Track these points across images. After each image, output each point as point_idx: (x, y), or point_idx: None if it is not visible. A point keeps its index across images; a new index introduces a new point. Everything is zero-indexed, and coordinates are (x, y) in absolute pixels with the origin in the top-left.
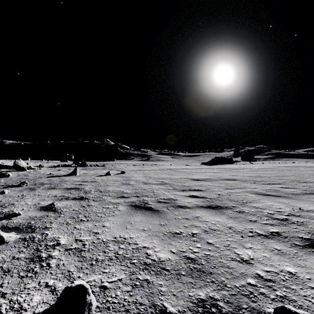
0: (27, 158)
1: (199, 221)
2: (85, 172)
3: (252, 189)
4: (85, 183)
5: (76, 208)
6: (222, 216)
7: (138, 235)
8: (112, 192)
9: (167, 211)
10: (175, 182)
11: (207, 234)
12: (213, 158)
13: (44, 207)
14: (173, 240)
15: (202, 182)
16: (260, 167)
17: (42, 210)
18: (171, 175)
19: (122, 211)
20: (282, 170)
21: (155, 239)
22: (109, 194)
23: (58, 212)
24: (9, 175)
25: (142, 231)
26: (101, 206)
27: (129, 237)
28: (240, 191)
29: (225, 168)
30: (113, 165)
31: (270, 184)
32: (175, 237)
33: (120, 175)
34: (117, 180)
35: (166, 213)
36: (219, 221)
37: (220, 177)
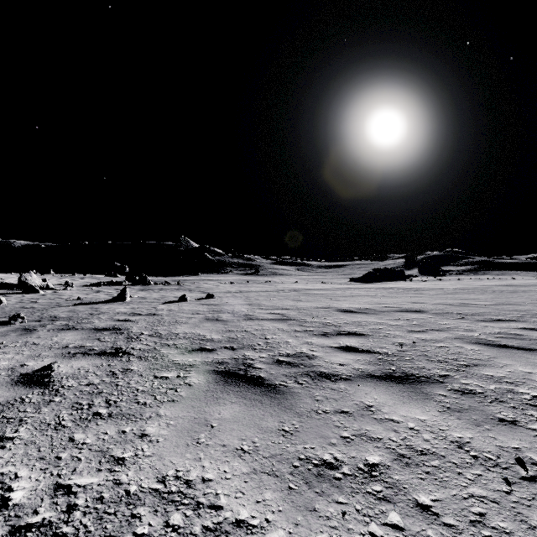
0: (48, 270)
1: (377, 421)
2: (142, 296)
3: (465, 333)
4: (134, 318)
5: (95, 379)
6: (428, 405)
7: (224, 469)
8: (183, 337)
9: (295, 388)
10: (307, 315)
11: (407, 468)
12: (370, 271)
13: (28, 375)
14: (319, 493)
15: (359, 316)
16: (458, 287)
17: (21, 383)
18: (299, 301)
19: (196, 387)
20: (501, 292)
21: (270, 488)
22: (175, 341)
23: (51, 390)
24: (1, 302)
25: (236, 456)
26: (152, 374)
27: (200, 477)
28: (441, 336)
29: (395, 288)
30: (195, 282)
31: (496, 322)
32: (323, 479)
33: (204, 301)
34: (197, 312)
35: (294, 394)
36: (425, 421)
37: (390, 306)
